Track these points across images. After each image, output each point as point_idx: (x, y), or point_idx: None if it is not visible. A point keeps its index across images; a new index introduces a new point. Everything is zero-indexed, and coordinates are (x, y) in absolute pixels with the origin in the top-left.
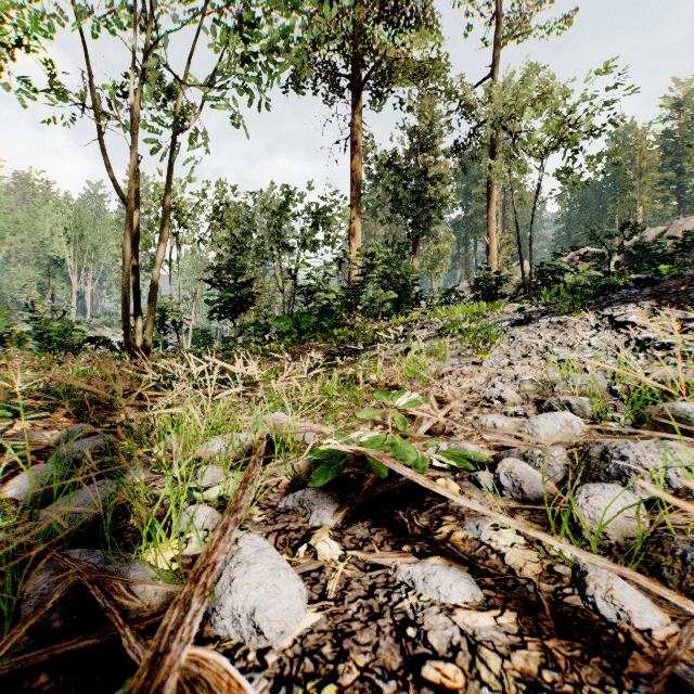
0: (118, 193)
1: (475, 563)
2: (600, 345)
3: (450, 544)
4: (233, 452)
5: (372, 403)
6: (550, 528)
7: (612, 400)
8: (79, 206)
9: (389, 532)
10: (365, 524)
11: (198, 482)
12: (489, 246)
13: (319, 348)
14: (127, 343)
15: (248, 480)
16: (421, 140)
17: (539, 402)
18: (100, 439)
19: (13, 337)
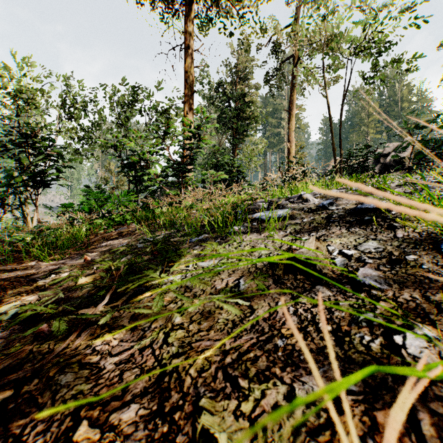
0: None
1: None
2: None
3: None
4: None
5: None
6: None
7: None
8: None
9: None
10: None
11: None
12: (289, 149)
13: (130, 234)
14: None
15: None
16: (238, 75)
17: None
18: None
19: None
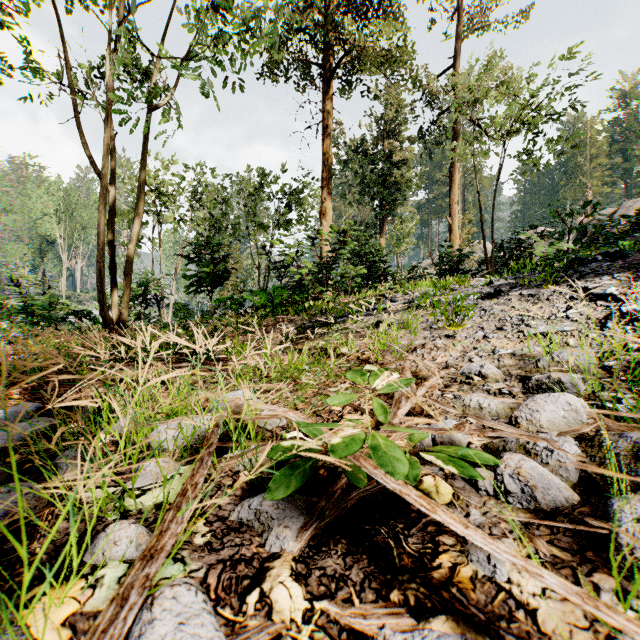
0: (95, 169)
1: (497, 627)
2: (579, 317)
3: (456, 589)
4: (187, 439)
5: (345, 385)
6: (584, 559)
7: (606, 377)
8: (69, 189)
9: (371, 565)
10: (339, 549)
11: (138, 481)
12: (451, 226)
13: (291, 321)
14: (102, 316)
15: (186, 493)
16: (387, 127)
17: (524, 379)
18: (40, 423)
19: (4, 311)
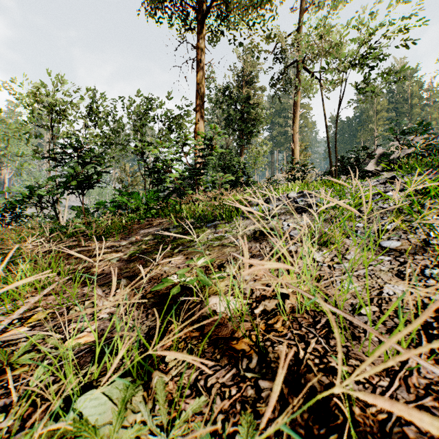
0: None
1: None
2: None
3: None
4: None
5: None
6: None
7: None
8: None
9: None
10: None
11: None
12: (294, 150)
13: (159, 224)
14: None
15: None
16: (245, 78)
17: None
18: None
19: None
